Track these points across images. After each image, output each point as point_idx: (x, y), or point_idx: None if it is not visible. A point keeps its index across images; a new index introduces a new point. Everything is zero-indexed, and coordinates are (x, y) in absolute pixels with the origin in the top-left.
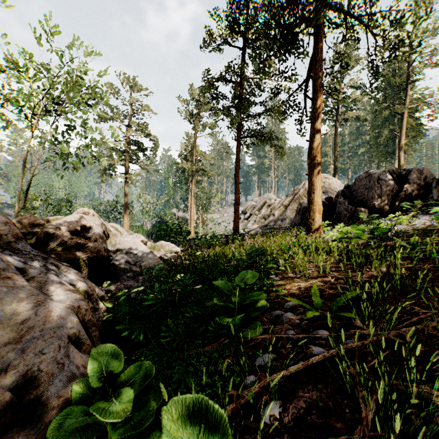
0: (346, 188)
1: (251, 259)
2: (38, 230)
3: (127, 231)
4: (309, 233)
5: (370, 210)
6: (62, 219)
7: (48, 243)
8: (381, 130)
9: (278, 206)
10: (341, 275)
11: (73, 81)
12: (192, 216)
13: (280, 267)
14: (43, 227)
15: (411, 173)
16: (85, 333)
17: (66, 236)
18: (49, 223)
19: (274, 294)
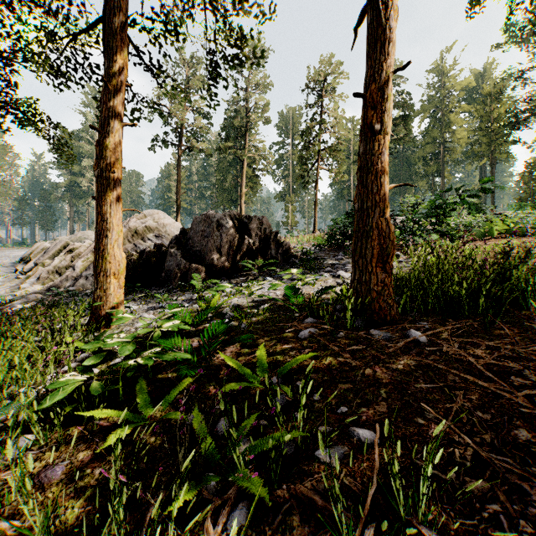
0: (182, 234)
1: None
2: None
3: None
4: (97, 319)
5: (209, 268)
6: None
7: None
8: (226, 175)
9: (86, 253)
10: None
11: None
12: None
13: None
14: None
15: (252, 222)
16: None
17: None
18: None
19: None
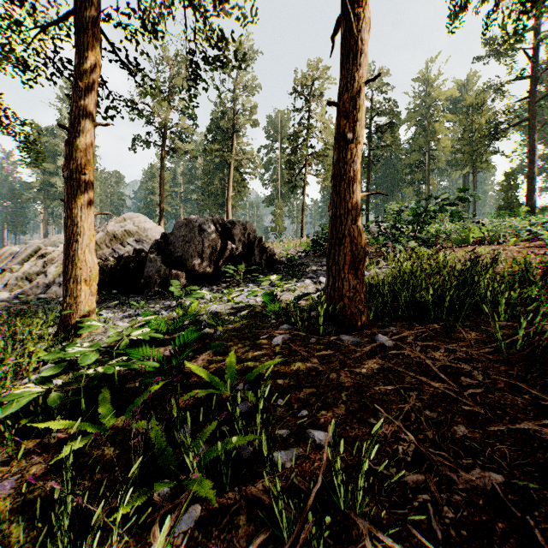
0: (164, 239)
1: None
2: None
3: None
4: (66, 328)
5: (190, 275)
6: None
7: None
8: (213, 178)
9: (60, 258)
10: None
11: None
12: None
13: None
14: None
15: (236, 227)
16: None
17: None
18: None
19: None
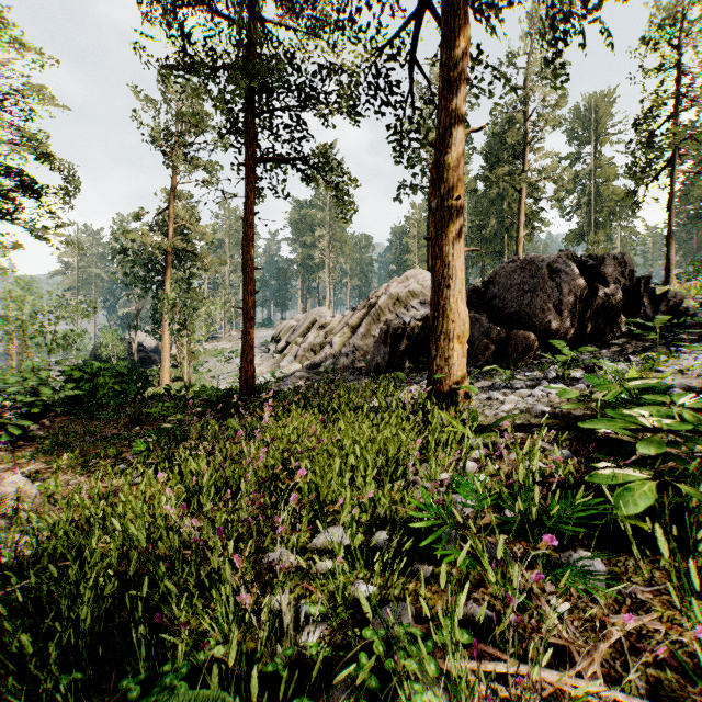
0: (473, 294)
1: None
2: None
3: None
4: (437, 396)
5: (540, 337)
6: None
7: None
8: (487, 217)
9: (338, 328)
10: None
11: None
12: (166, 346)
13: None
14: None
15: (606, 263)
16: None
17: None
18: None
19: None
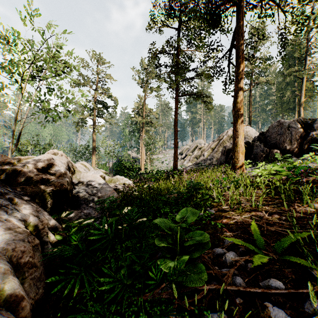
0: (261, 135)
1: (189, 193)
2: (8, 167)
3: (93, 167)
4: (234, 170)
5: (282, 152)
6: (33, 158)
7: (16, 178)
8: (285, 92)
9: (206, 149)
10: (275, 210)
11: (51, 54)
12: (142, 156)
13: (215, 200)
14: (13, 165)
15: (315, 122)
16: (16, 280)
17: (33, 173)
18: (20, 162)
19: (212, 227)
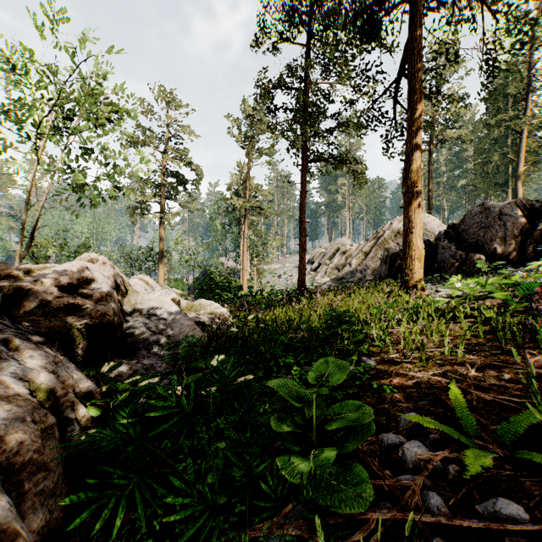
0: (451, 229)
1: (329, 329)
2: (7, 284)
3: (160, 285)
4: (405, 289)
5: (489, 258)
6: (53, 268)
7: (22, 303)
8: (489, 155)
9: (355, 254)
10: (488, 361)
11: (88, 89)
12: (245, 266)
13: (376, 343)
14: (16, 280)
15: None
16: (6, 498)
17: (51, 294)
18: (30, 275)
19: (375, 393)
